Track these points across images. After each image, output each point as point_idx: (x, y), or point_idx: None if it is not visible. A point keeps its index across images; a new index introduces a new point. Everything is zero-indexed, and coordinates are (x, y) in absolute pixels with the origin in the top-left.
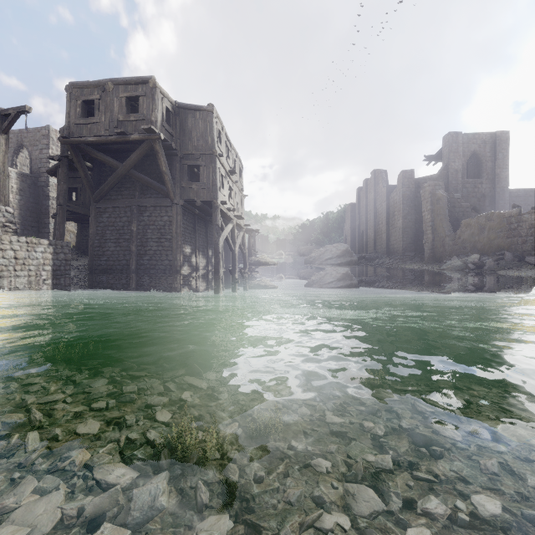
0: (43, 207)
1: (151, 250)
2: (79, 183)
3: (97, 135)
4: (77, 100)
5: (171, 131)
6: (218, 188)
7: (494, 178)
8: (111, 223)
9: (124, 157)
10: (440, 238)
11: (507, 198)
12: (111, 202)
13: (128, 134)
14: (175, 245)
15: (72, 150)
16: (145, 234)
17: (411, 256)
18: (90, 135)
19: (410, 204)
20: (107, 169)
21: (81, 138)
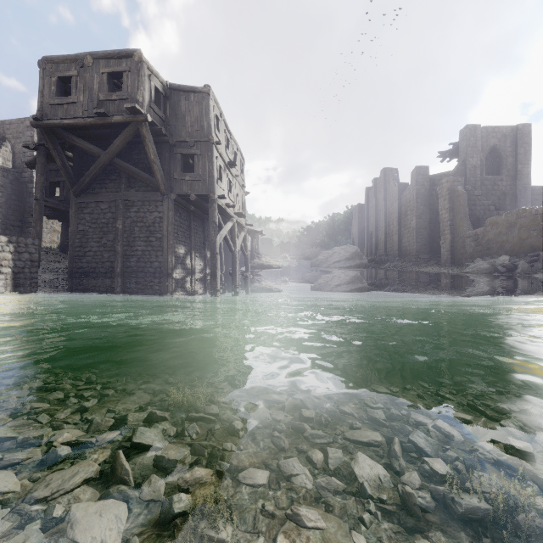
0: (26, 205)
1: (139, 250)
2: (62, 176)
3: (74, 117)
4: (51, 77)
5: (161, 115)
6: (215, 180)
7: (515, 174)
8: (94, 220)
9: (108, 145)
10: (459, 239)
11: (530, 196)
12: (94, 196)
13: (109, 115)
14: (165, 244)
15: (46, 134)
16: (131, 232)
17: (426, 258)
18: (66, 117)
19: (425, 202)
20: (89, 158)
21: (56, 120)
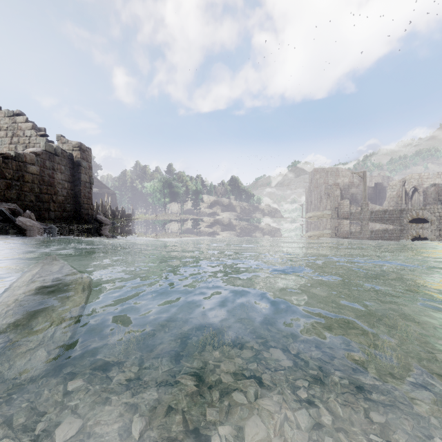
0: None
1: None
2: None
3: None
4: None
5: None
6: None
7: None
8: None
9: None
10: None
11: None
12: None
13: None
14: None
15: None
16: None
17: None
18: None
19: None
20: None
21: None
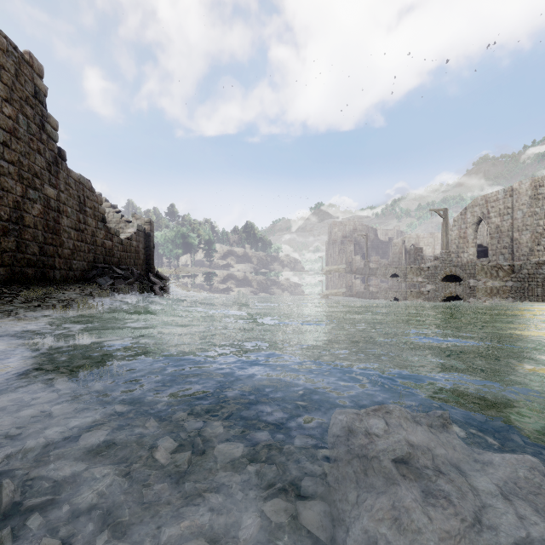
0: None
1: None
2: None
3: None
4: None
5: None
6: None
7: None
8: None
9: None
10: None
11: None
12: None
13: None
14: None
15: None
16: None
17: None
18: None
19: None
20: None
21: None
